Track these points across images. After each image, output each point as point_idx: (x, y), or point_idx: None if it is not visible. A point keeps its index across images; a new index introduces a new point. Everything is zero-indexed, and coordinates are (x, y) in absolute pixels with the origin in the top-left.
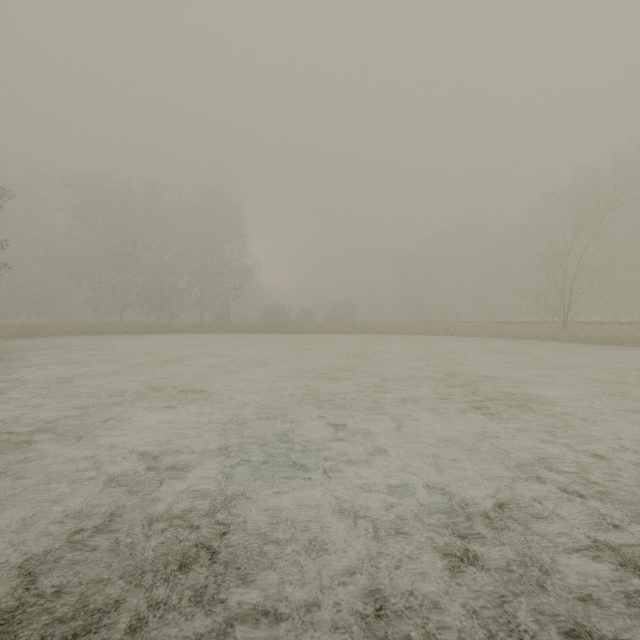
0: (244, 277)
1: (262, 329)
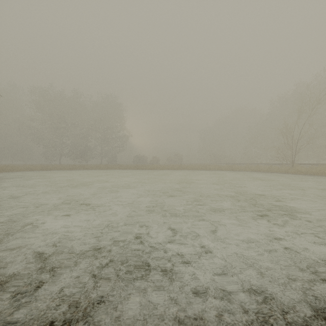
0: (123, 140)
1: (132, 167)
